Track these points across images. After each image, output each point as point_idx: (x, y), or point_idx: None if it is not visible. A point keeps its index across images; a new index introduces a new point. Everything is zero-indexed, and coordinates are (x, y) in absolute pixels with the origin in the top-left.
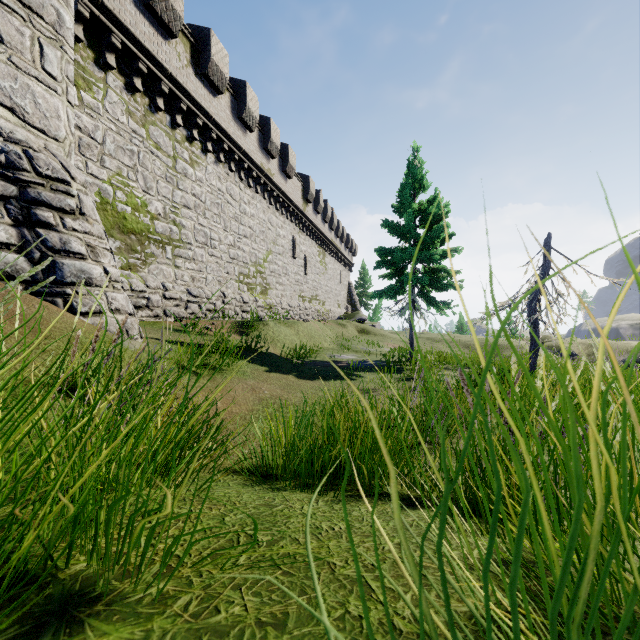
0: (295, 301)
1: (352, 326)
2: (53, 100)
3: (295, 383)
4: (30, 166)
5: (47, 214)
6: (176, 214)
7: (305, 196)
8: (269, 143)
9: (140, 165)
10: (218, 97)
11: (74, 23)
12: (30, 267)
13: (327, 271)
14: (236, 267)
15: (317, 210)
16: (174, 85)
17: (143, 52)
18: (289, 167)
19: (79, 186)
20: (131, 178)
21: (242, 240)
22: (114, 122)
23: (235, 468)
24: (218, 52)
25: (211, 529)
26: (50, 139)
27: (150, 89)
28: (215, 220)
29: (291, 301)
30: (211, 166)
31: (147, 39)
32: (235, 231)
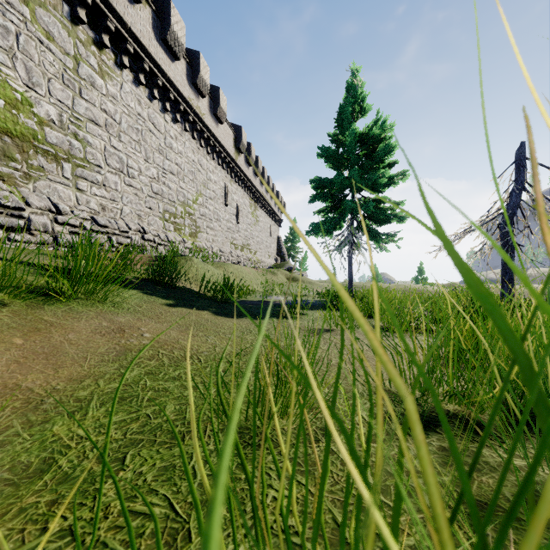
0: (227, 247)
1: (282, 274)
2: None
3: (209, 321)
4: None
5: None
6: (78, 127)
7: (237, 145)
8: (198, 78)
9: (20, 51)
10: (136, 6)
11: None
12: None
13: (258, 223)
14: (160, 203)
15: (249, 162)
16: None
17: None
18: (220, 110)
19: None
20: (4, 63)
21: (168, 176)
22: None
23: None
24: None
25: None
26: None
27: None
28: (134, 147)
29: (223, 247)
30: (128, 85)
31: None
32: (159, 164)
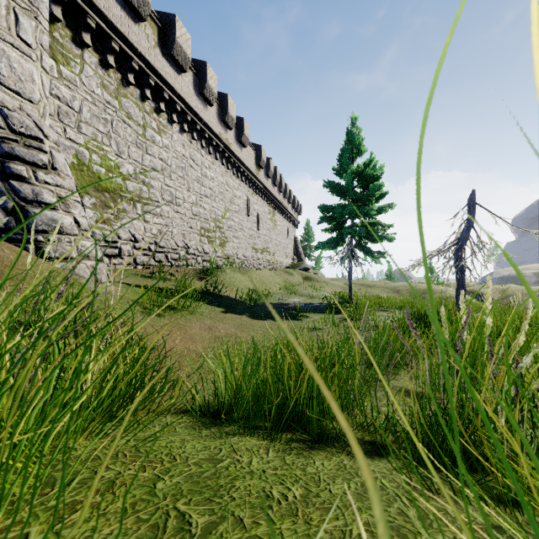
0: (249, 252)
1: (298, 274)
2: (28, 65)
3: (248, 323)
4: (4, 123)
5: (20, 167)
6: (145, 175)
7: (258, 163)
8: (227, 116)
9: (113, 132)
10: (182, 75)
11: (53, 5)
12: (3, 216)
13: (276, 227)
14: (198, 222)
15: (268, 175)
16: (143, 63)
17: (115, 33)
18: (244, 137)
19: (52, 144)
20: (105, 143)
21: (203, 199)
22: (90, 93)
23: (186, 407)
24: (182, 35)
25: (135, 505)
26: (25, 101)
27: (122, 66)
28: (180, 181)
29: (246, 252)
30: (176, 135)
31: (119, 21)
32: (197, 191)
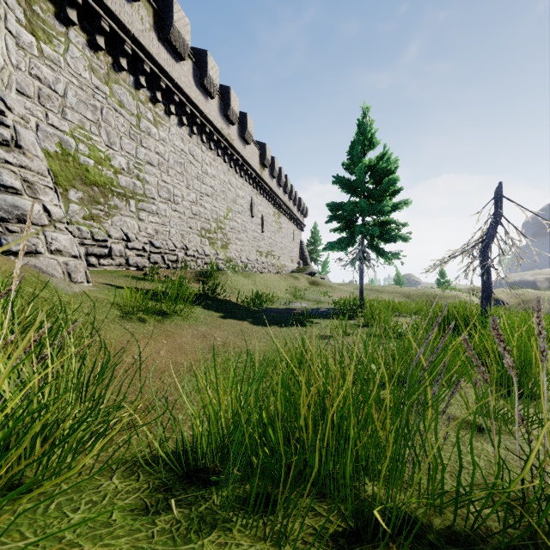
0: (253, 255)
1: (304, 278)
2: None
3: (250, 329)
4: None
5: None
6: (140, 170)
7: (262, 161)
8: (229, 110)
9: (103, 120)
10: (180, 63)
11: None
12: None
13: (282, 230)
14: (198, 222)
15: (273, 175)
16: (137, 47)
17: (105, 11)
18: (247, 134)
19: (16, 118)
20: (94, 132)
21: (204, 198)
22: (76, 77)
23: (151, 454)
24: (180, 19)
25: None
26: None
27: (113, 49)
28: (178, 178)
29: (249, 255)
30: (174, 128)
31: None
32: (197, 189)
